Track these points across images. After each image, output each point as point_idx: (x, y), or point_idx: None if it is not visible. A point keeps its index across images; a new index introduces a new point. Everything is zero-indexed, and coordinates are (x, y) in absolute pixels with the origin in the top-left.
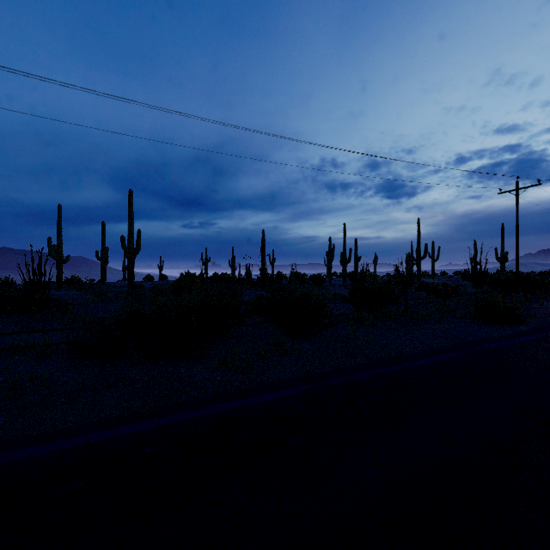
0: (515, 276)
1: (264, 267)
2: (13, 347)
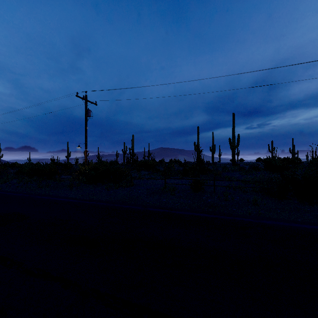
0: None
1: None
2: (235, 186)
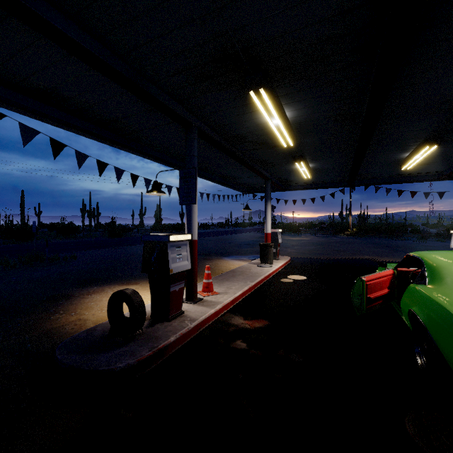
0: (164, 224)
1: (23, 218)
2: None
